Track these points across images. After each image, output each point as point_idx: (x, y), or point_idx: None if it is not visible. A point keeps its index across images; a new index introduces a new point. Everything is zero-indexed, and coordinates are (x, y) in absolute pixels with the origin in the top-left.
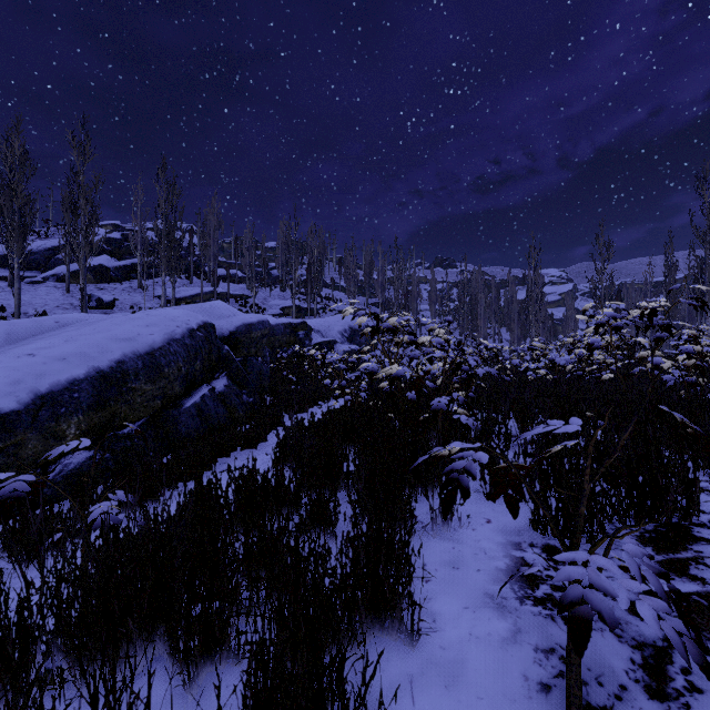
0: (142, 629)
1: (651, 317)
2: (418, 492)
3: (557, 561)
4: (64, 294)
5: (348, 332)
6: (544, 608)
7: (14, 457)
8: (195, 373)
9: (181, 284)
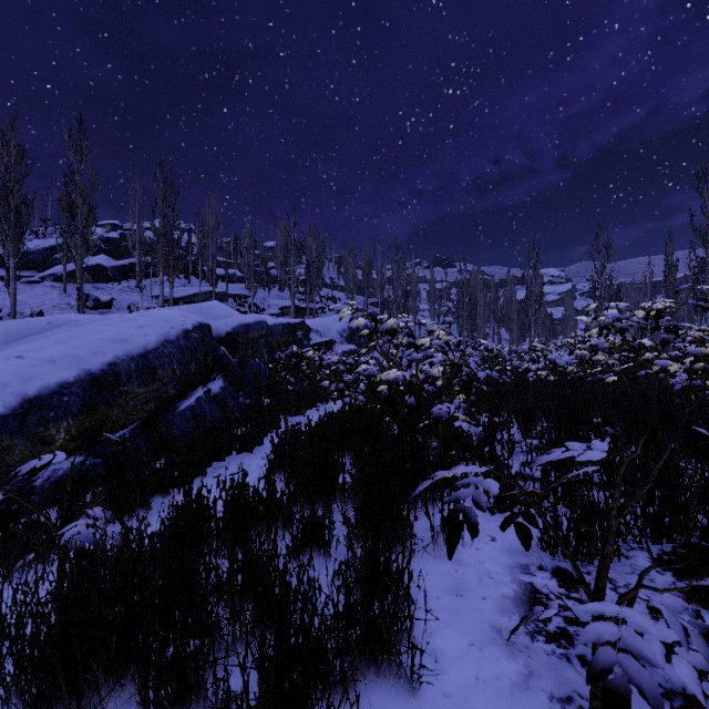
0: (110, 673)
1: (657, 319)
2: (418, 505)
3: (569, 588)
4: (62, 294)
5: (347, 332)
6: (557, 646)
7: (0, 463)
8: (190, 375)
9: (179, 284)
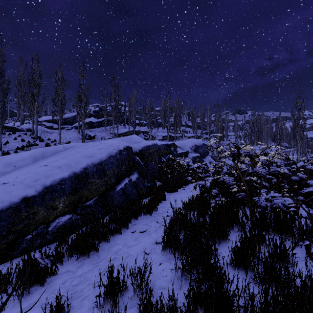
0: None
1: None
2: None
3: None
4: (77, 134)
5: (194, 147)
6: None
7: (33, 219)
8: (122, 172)
9: (121, 127)
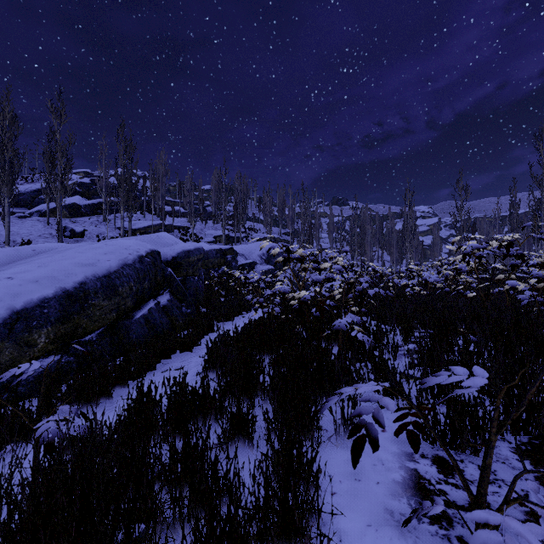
0: None
1: (508, 248)
2: (323, 400)
3: (447, 474)
4: (45, 226)
5: (266, 255)
6: (440, 527)
7: None
8: (144, 290)
9: (136, 218)
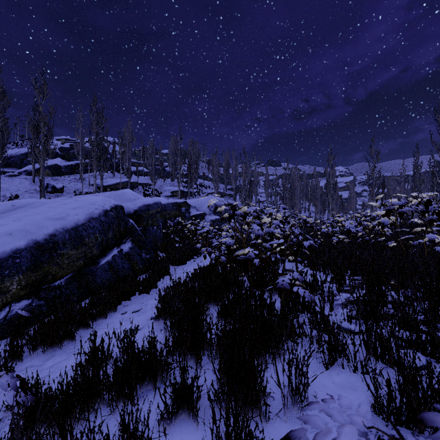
0: None
1: (427, 206)
2: (268, 359)
3: None
4: (31, 183)
5: (214, 207)
6: None
7: None
8: (108, 240)
9: (107, 176)
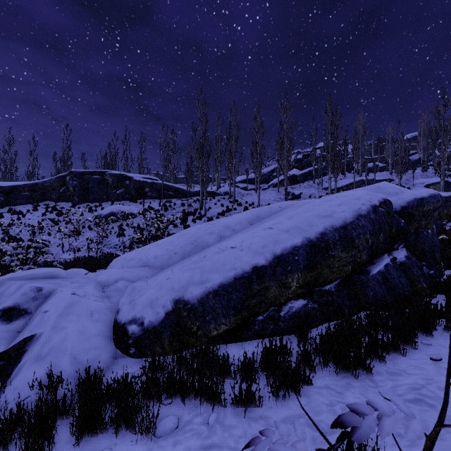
0: None
1: None
2: None
3: None
4: (276, 193)
5: None
6: None
7: (264, 296)
8: (378, 244)
9: (338, 178)
